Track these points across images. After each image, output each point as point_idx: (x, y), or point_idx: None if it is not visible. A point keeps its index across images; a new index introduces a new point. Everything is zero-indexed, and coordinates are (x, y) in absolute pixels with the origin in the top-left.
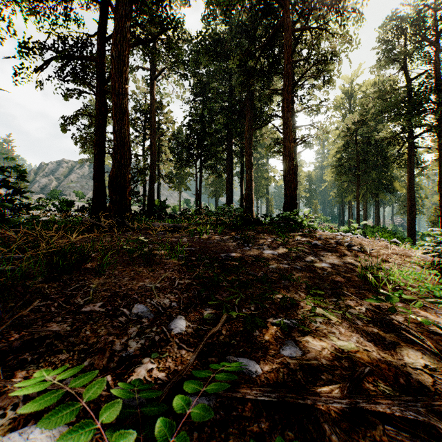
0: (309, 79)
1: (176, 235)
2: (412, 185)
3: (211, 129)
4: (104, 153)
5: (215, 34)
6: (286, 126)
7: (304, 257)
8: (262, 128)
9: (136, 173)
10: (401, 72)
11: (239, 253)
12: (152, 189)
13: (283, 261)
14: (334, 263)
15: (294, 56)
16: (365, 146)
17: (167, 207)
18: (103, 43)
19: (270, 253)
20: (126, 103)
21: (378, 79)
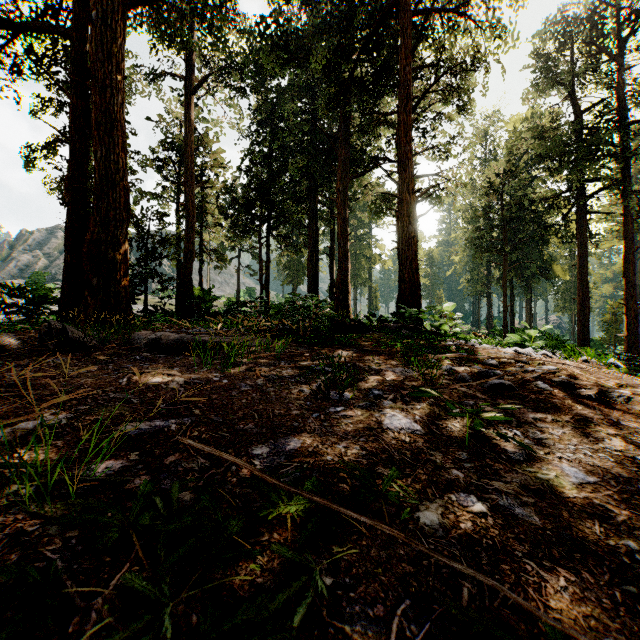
0: (435, 105)
1: (170, 365)
2: (585, 268)
3: (284, 178)
4: (84, 202)
5: (288, 22)
6: (404, 167)
7: (498, 441)
8: (363, 179)
9: (158, 242)
10: (568, 100)
11: (313, 437)
12: (188, 271)
13: (451, 469)
14: (591, 462)
15: (413, 64)
16: (513, 210)
17: (214, 299)
18: (83, 3)
19: (403, 427)
20: (118, 109)
21: (531, 113)
